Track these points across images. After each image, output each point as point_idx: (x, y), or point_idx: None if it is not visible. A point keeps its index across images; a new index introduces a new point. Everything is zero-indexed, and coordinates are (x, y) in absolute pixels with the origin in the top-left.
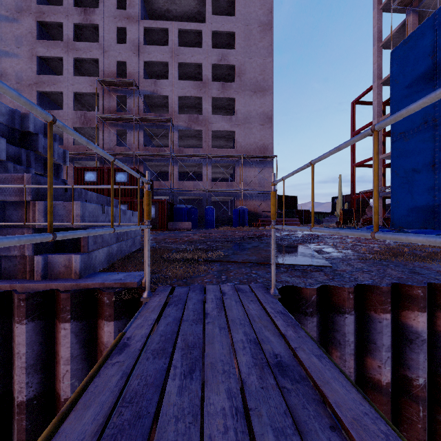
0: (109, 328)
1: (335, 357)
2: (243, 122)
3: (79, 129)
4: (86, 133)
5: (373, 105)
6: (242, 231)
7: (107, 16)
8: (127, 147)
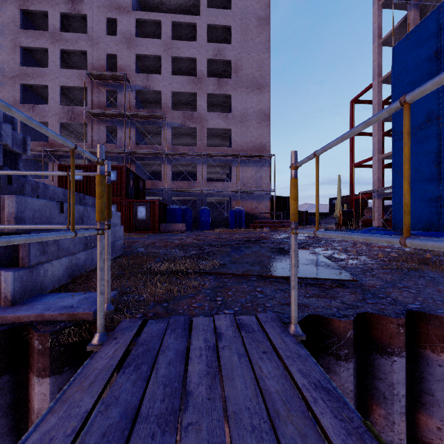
0: (43, 388)
1: (377, 415)
2: (240, 120)
3: (67, 125)
4: (74, 129)
5: (373, 104)
6: (239, 234)
7: (97, 6)
8: (117, 145)
